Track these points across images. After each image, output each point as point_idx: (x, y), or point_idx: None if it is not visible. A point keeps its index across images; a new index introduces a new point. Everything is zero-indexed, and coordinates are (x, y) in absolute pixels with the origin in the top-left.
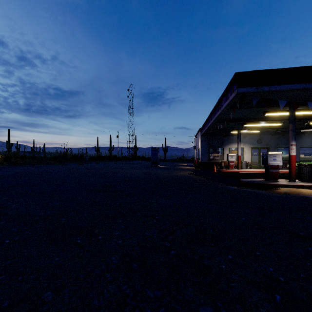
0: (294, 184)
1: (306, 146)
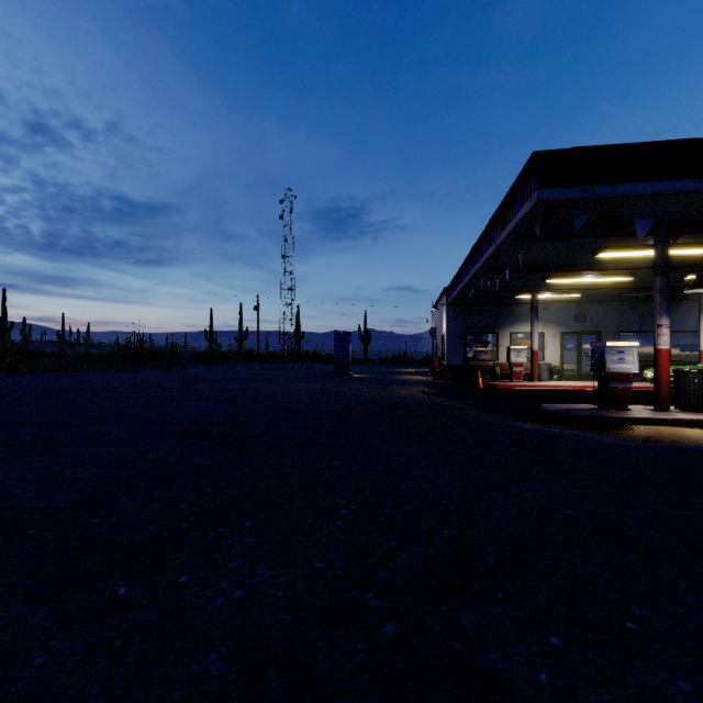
0: (667, 416)
1: (684, 330)
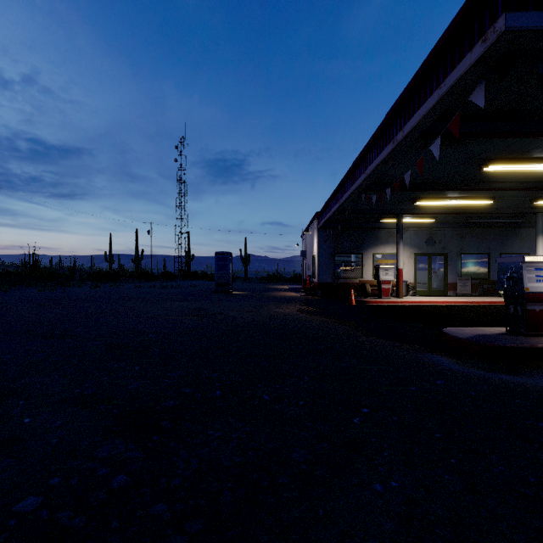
0: None
1: (511, 253)
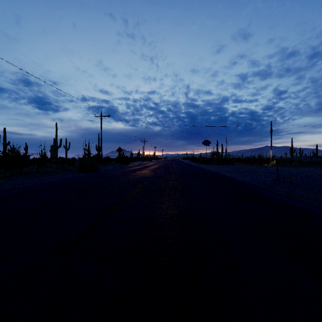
0: None
1: None
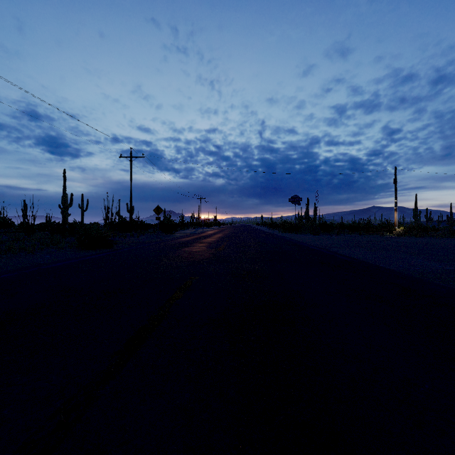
0: None
1: None
